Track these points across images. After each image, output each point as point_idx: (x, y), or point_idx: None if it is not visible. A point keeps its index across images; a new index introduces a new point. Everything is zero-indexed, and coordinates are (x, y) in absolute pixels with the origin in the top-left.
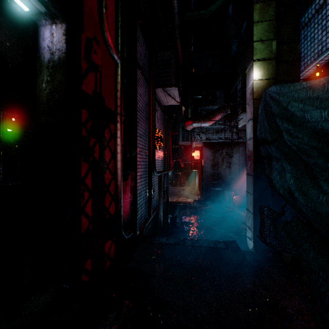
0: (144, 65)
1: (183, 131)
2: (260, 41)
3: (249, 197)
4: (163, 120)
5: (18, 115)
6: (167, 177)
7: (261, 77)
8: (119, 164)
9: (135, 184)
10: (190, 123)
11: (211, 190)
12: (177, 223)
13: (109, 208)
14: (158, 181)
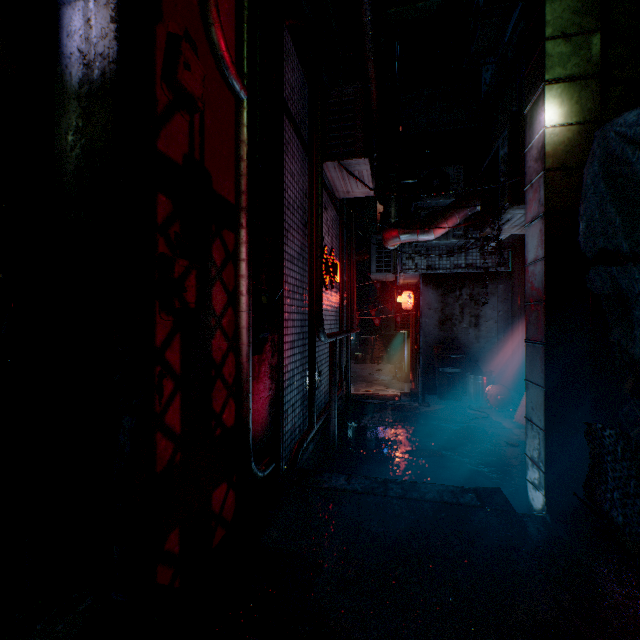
0: (299, 113)
1: (380, 252)
2: (562, 37)
3: (534, 392)
4: (338, 230)
5: (7, 205)
6: (347, 345)
7: (565, 119)
8: (243, 317)
9: (281, 361)
10: (395, 234)
11: (438, 373)
12: (368, 442)
13: (222, 415)
14: (328, 353)
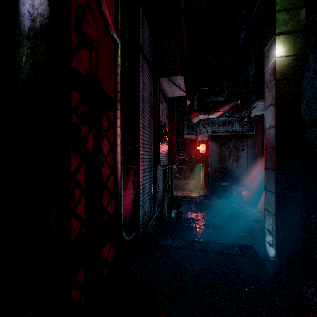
0: (148, 52)
1: (188, 124)
2: (285, 10)
3: (270, 195)
4: (167, 113)
5: None
6: (172, 171)
7: (286, 53)
8: (118, 157)
9: (139, 179)
10: (196, 115)
11: (218, 185)
12: (183, 220)
13: (107, 207)
14: (162, 175)
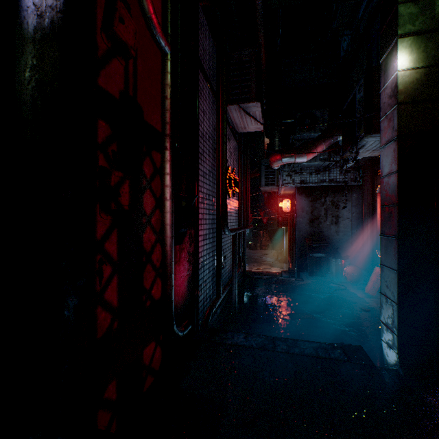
0: (210, 69)
1: (267, 171)
2: (412, 1)
3: (388, 274)
4: (238, 155)
5: None
6: (244, 237)
7: (414, 64)
8: (167, 217)
9: (197, 249)
10: (278, 158)
11: (309, 257)
12: (259, 307)
13: (151, 290)
14: (230, 243)
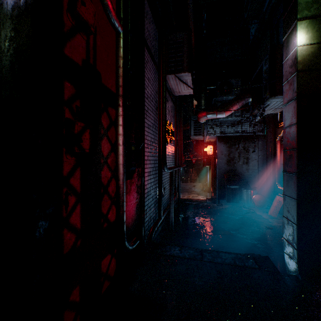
0: (153, 47)
1: (195, 124)
2: None
3: (289, 202)
4: (174, 112)
5: None
6: (179, 173)
7: (309, 41)
8: (120, 158)
9: (143, 183)
10: (204, 115)
11: (226, 188)
12: (190, 226)
13: (107, 215)
14: (168, 178)
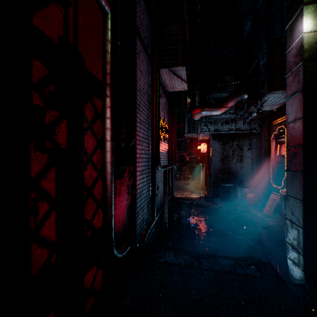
0: (146, 38)
1: (189, 122)
2: None
3: (294, 203)
4: (167, 109)
5: None
6: (172, 171)
7: None
8: (108, 156)
9: (135, 182)
10: (198, 111)
11: (220, 186)
12: (185, 226)
13: (92, 221)
14: (162, 176)
